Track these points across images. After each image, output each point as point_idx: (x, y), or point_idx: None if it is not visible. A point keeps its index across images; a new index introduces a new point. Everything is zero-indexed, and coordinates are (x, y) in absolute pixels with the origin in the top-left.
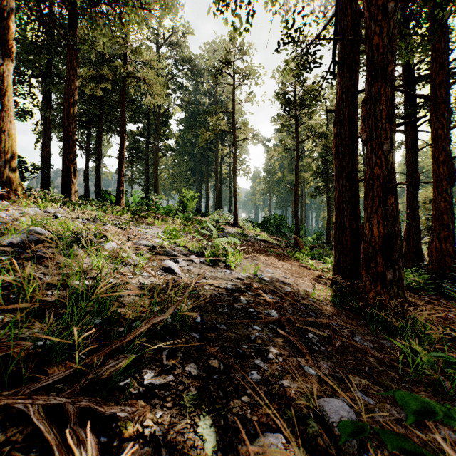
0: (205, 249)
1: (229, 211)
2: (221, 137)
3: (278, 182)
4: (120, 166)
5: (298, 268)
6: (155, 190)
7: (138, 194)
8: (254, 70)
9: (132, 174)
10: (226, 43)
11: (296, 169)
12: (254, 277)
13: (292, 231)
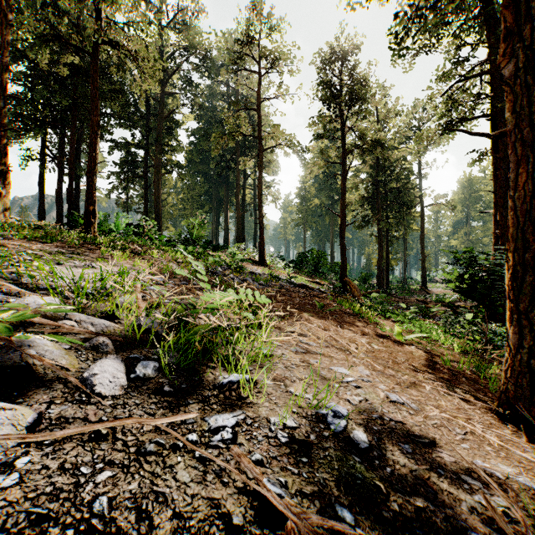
0: (180, 319)
1: (253, 246)
2: (243, 152)
3: (314, 210)
4: (90, 175)
5: (383, 346)
6: (156, 218)
7: (123, 219)
8: (286, 56)
9: (127, 197)
10: (249, 16)
11: (342, 188)
12: (320, 437)
13: (333, 271)
